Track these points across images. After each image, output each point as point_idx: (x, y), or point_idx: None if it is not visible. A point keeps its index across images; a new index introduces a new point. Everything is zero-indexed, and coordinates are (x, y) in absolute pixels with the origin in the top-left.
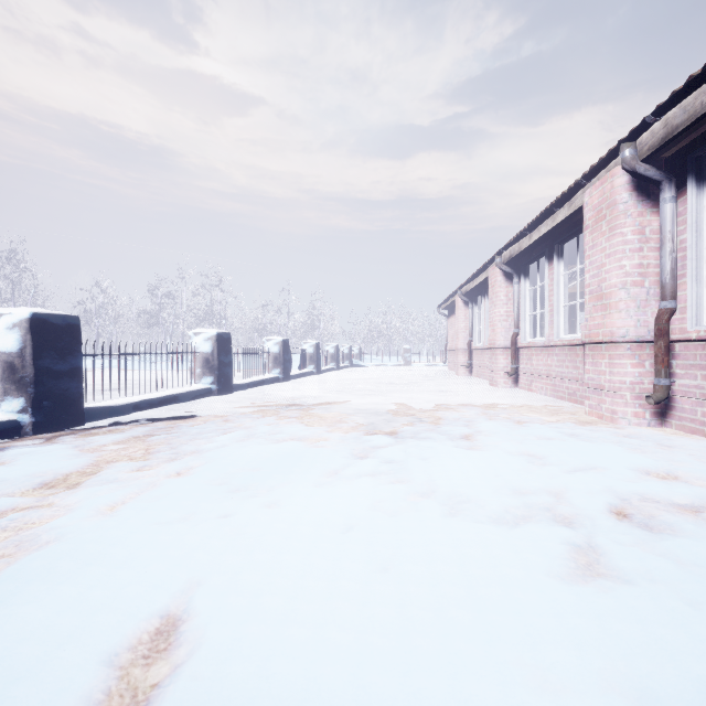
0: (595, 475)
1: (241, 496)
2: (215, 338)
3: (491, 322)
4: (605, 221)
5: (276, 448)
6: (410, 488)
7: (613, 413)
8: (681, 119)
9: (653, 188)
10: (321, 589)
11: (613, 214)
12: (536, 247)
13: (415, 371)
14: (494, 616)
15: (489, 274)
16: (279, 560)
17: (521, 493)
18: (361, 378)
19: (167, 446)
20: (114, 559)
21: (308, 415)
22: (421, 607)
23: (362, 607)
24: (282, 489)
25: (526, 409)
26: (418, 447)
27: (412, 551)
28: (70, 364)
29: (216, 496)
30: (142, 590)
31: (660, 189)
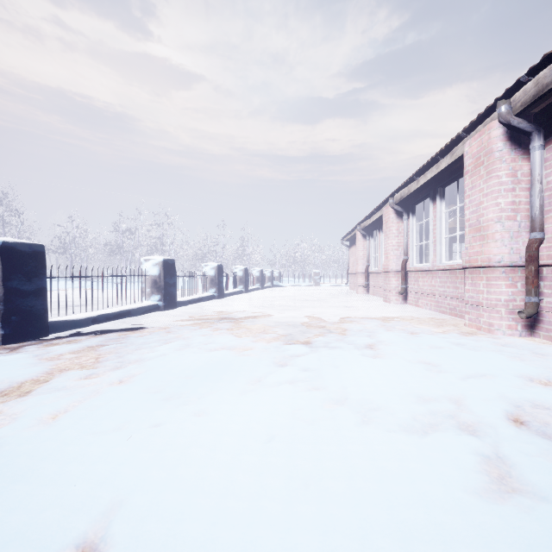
0: (487, 383)
1: (173, 405)
2: (162, 263)
3: (385, 251)
4: (482, 166)
5: (208, 357)
6: (326, 395)
7: (490, 325)
8: (550, 78)
9: (524, 138)
10: (243, 512)
11: (490, 160)
12: (422, 190)
13: (323, 290)
14: (421, 546)
15: (383, 212)
16: (203, 477)
17: (424, 400)
18: (280, 296)
19: (114, 355)
20: (42, 476)
21: (237, 327)
22: (345, 534)
23: (284, 535)
24: (211, 397)
25: (416, 322)
26: (330, 356)
27: (331, 464)
28: (35, 285)
29: (151, 405)
30: (60, 516)
31: (530, 139)
